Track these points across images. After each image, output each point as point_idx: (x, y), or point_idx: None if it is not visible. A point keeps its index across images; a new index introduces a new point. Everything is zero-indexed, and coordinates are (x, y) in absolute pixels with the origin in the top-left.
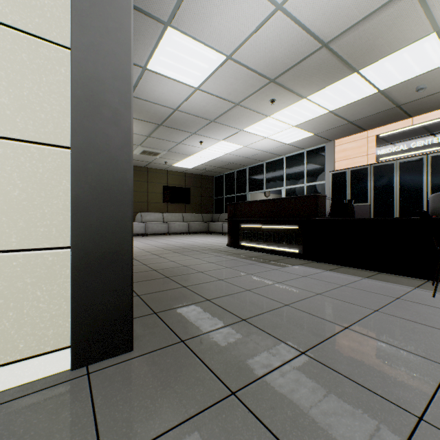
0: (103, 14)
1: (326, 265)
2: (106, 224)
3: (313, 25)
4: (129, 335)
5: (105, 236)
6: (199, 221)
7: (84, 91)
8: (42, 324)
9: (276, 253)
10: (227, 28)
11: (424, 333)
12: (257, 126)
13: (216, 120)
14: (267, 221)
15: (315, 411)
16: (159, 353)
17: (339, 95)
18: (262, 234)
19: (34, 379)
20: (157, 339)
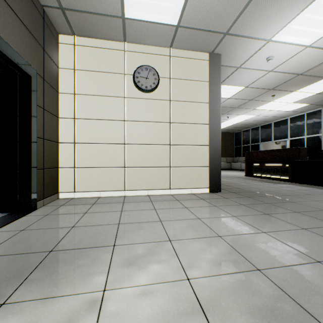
0: (215, 114)
1: (304, 185)
2: (215, 162)
3: (289, 71)
4: (220, 188)
5: (215, 164)
6: (223, 162)
7: (211, 133)
8: (204, 182)
9: (275, 179)
10: (245, 80)
11: (319, 198)
12: (264, 106)
13: (238, 107)
14: (269, 161)
15: (266, 199)
16: (228, 193)
17: (320, 87)
18: (266, 169)
19: (203, 192)
20: (225, 192)
